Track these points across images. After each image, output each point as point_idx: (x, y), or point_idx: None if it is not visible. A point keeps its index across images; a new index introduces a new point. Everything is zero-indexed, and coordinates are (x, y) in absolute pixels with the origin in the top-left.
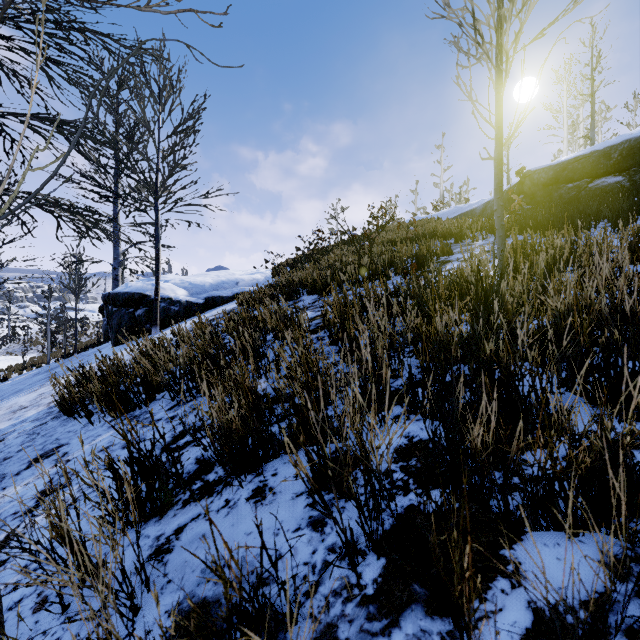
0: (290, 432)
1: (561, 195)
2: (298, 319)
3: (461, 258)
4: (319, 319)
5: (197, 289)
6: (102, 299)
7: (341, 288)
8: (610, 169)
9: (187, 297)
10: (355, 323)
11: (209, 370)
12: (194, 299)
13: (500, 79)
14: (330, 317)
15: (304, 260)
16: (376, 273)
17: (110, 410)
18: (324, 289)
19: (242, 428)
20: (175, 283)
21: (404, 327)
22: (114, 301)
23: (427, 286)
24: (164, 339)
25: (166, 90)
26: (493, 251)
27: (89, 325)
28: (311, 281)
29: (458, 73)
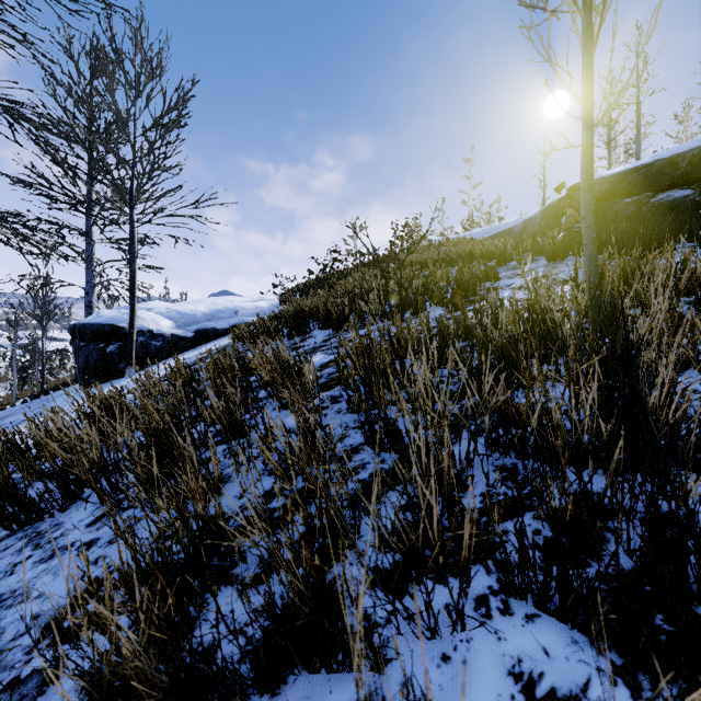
0: (268, 642)
1: (617, 211)
2: (302, 371)
3: (511, 284)
4: (333, 366)
5: (186, 319)
6: (69, 331)
7: (362, 321)
8: (677, 181)
9: (172, 329)
10: (386, 381)
11: (160, 456)
12: (181, 332)
13: (590, 31)
14: (348, 364)
15: (317, 285)
16: (407, 303)
17: (1, 521)
18: (340, 323)
19: (151, 670)
20: (159, 312)
21: (457, 385)
22: (81, 334)
23: (476, 321)
24: (115, 395)
25: (145, 74)
26: (588, 275)
27: (70, 358)
28: (324, 312)
29: (531, 20)
